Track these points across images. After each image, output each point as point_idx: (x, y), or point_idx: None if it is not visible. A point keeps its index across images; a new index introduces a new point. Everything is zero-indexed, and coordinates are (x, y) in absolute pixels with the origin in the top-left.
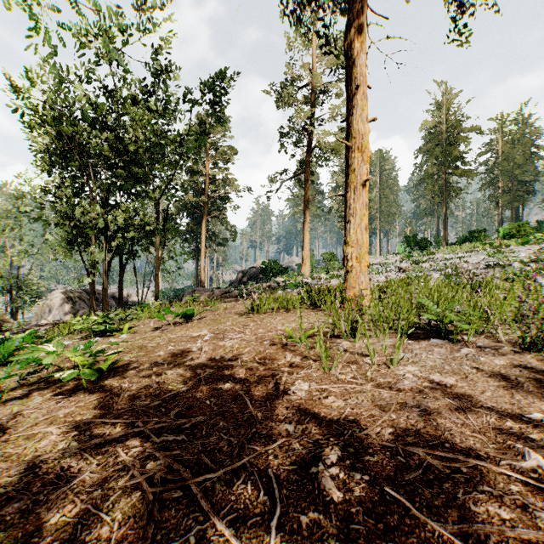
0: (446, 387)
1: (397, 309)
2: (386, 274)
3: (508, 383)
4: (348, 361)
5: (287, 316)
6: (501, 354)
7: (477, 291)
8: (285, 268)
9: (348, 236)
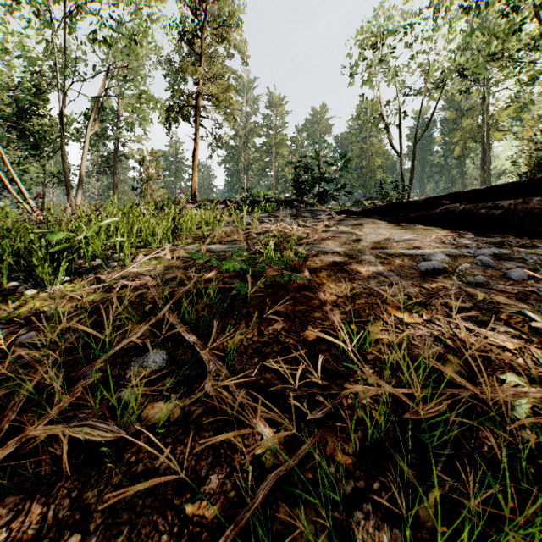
0: None
1: None
2: None
3: None
4: None
5: None
6: None
7: None
8: None
9: None
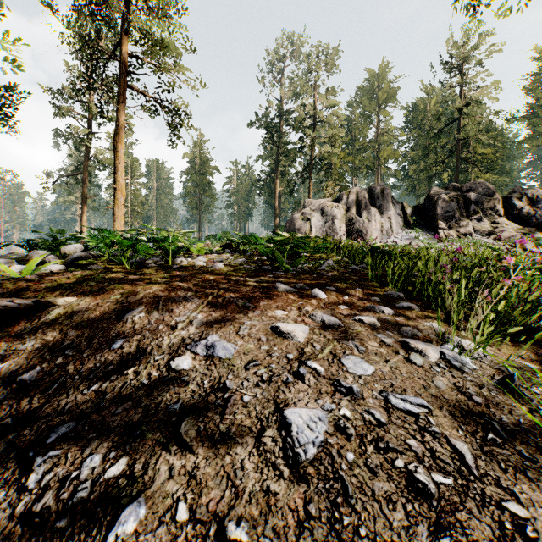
0: None
1: None
2: None
3: None
4: None
5: None
6: None
7: None
8: None
9: (115, 228)
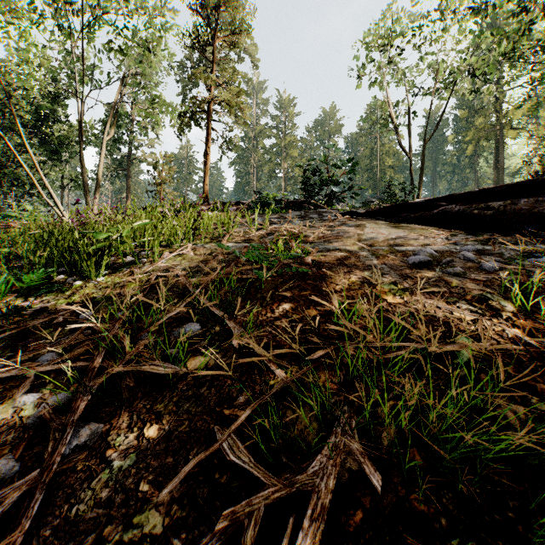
0: None
1: None
2: None
3: None
4: None
5: None
6: None
7: None
8: None
9: None
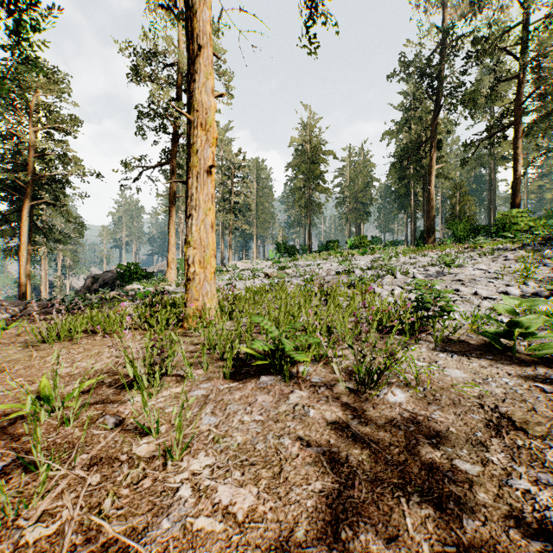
0: (235, 523)
1: (237, 329)
2: (253, 280)
3: (336, 478)
4: (100, 459)
5: (97, 345)
6: (336, 397)
7: (325, 299)
8: (150, 272)
9: (190, 235)
